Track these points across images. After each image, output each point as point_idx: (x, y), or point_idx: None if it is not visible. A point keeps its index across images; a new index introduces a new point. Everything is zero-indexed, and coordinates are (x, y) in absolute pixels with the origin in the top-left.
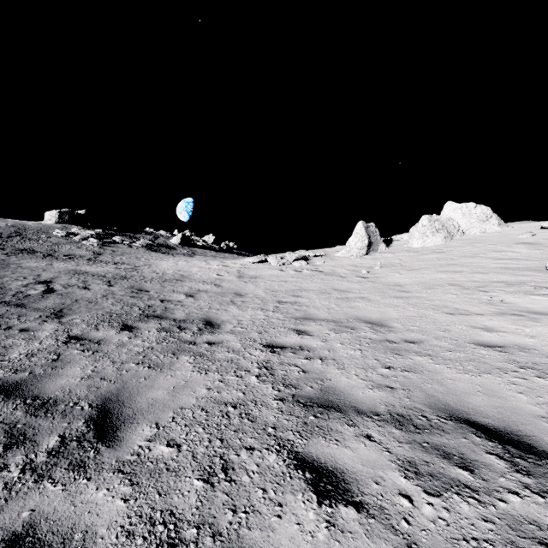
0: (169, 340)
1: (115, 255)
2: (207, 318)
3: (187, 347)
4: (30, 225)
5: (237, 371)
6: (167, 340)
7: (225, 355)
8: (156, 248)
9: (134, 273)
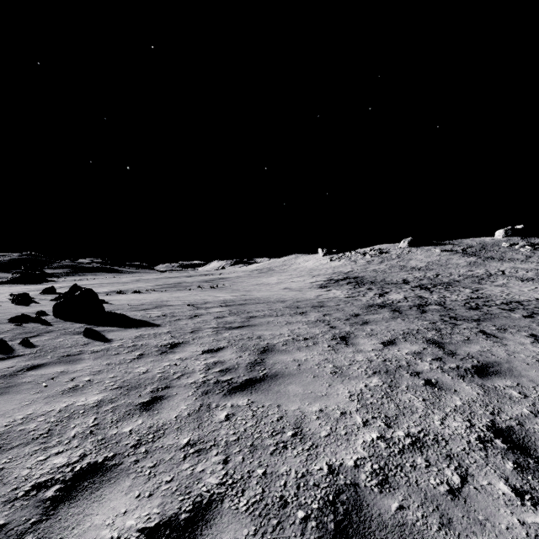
0: (534, 283)
1: None
2: None
3: (538, 284)
4: (487, 242)
5: None
6: (534, 283)
7: None
8: None
9: None
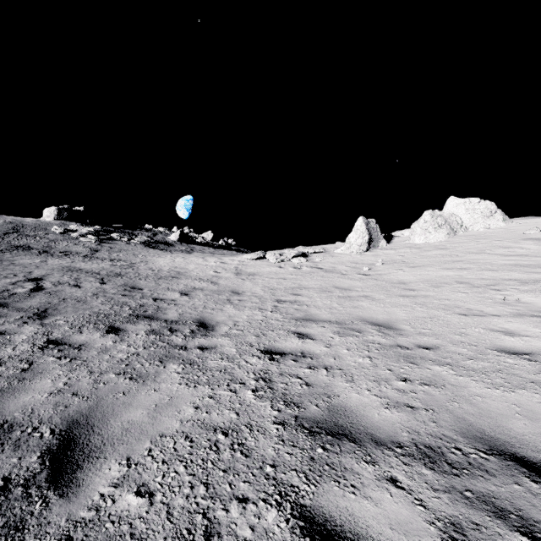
0: (157, 344)
1: (112, 252)
2: (201, 319)
3: (177, 352)
4: (28, 222)
5: (231, 383)
6: (155, 344)
7: (218, 363)
8: (154, 245)
9: (130, 270)
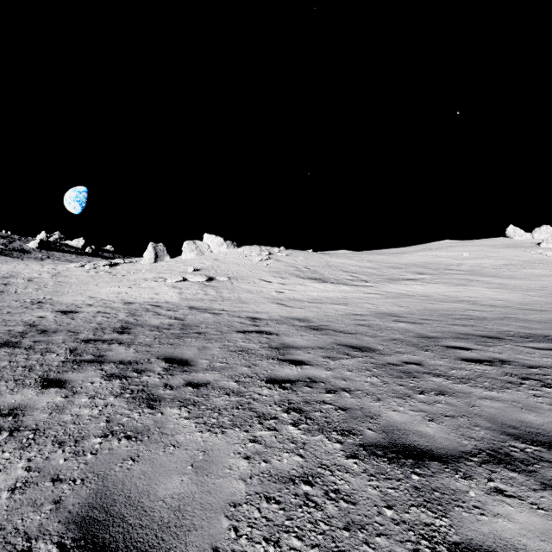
0: None
1: None
2: (2, 291)
3: None
4: None
5: None
6: None
7: None
8: (7, 252)
9: None
